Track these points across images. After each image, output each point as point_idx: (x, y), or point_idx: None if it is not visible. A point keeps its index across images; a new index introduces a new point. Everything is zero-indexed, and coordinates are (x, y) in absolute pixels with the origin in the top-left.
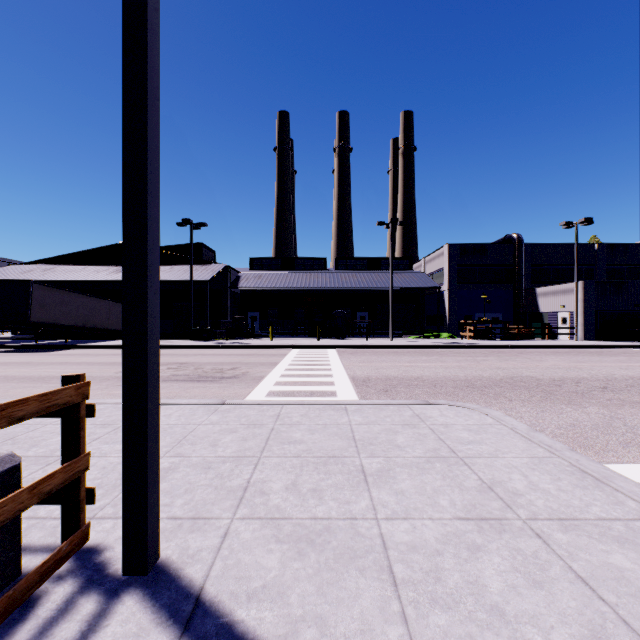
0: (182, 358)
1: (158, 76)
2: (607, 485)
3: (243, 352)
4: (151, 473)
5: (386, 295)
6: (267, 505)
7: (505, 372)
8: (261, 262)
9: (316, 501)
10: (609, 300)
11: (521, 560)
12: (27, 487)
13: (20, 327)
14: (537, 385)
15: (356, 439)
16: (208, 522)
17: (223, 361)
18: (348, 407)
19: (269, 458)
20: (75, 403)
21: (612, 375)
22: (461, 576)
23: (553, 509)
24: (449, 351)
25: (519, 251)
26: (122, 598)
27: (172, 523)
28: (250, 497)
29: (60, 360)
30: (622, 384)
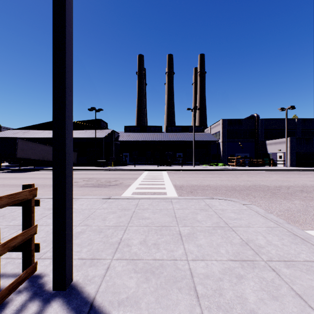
0: (90, 175)
1: (72, 26)
2: (308, 242)
3: (120, 172)
4: (68, 236)
5: (191, 144)
6: (130, 252)
7: (251, 183)
8: (129, 128)
9: (156, 250)
10: (303, 147)
11: (265, 284)
12: (1, 244)
13: (12, 160)
14: (268, 189)
15: (176, 217)
16: (99, 261)
17: (110, 177)
18: (172, 200)
19: (132, 227)
20: (29, 199)
21: (305, 184)
22: (233, 293)
23: (280, 255)
24: (223, 172)
25: (257, 122)
26: (51, 304)
27: (80, 261)
28: (121, 247)
29: (31, 176)
30: (311, 189)
